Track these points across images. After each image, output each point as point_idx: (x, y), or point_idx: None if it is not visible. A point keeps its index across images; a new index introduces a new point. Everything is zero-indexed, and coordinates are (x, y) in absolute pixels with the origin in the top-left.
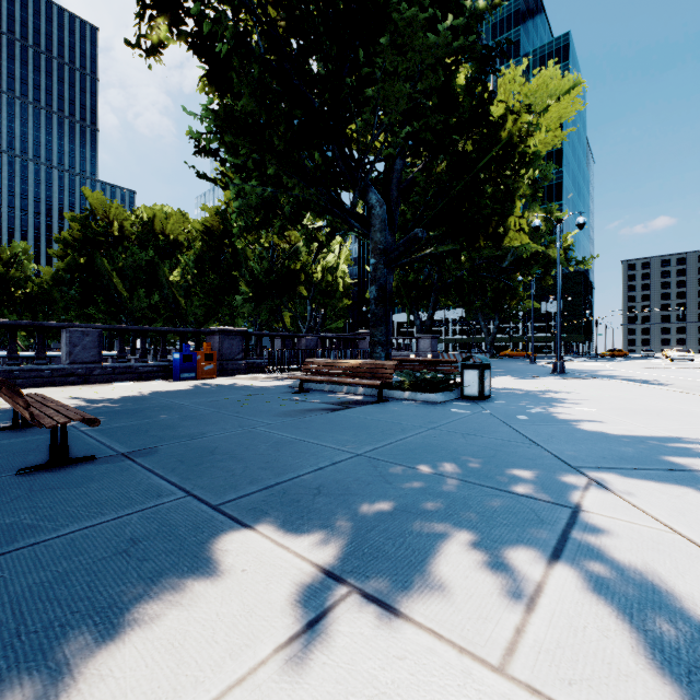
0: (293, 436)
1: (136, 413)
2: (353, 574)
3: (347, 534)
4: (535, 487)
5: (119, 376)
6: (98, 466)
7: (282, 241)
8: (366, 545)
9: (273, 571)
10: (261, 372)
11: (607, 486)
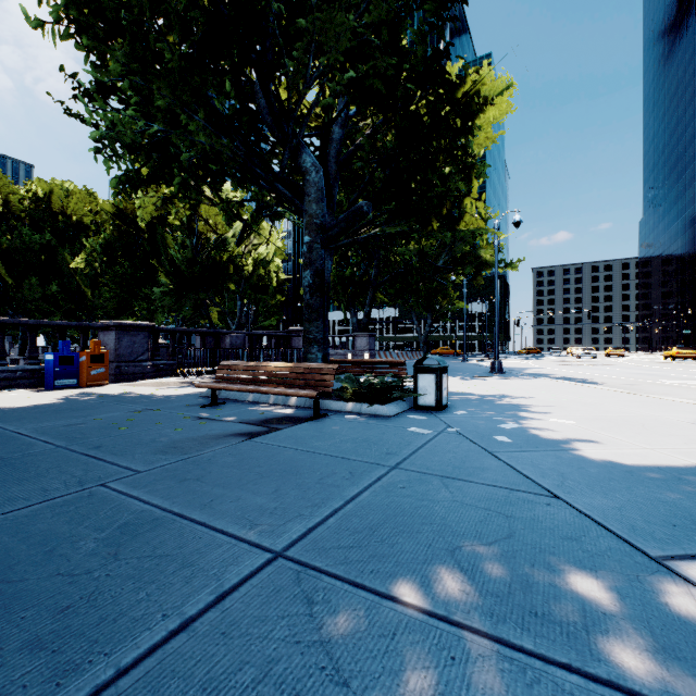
0: (165, 505)
1: None
2: None
3: None
4: (652, 650)
5: None
6: None
7: (208, 229)
8: None
9: None
10: (174, 375)
11: None
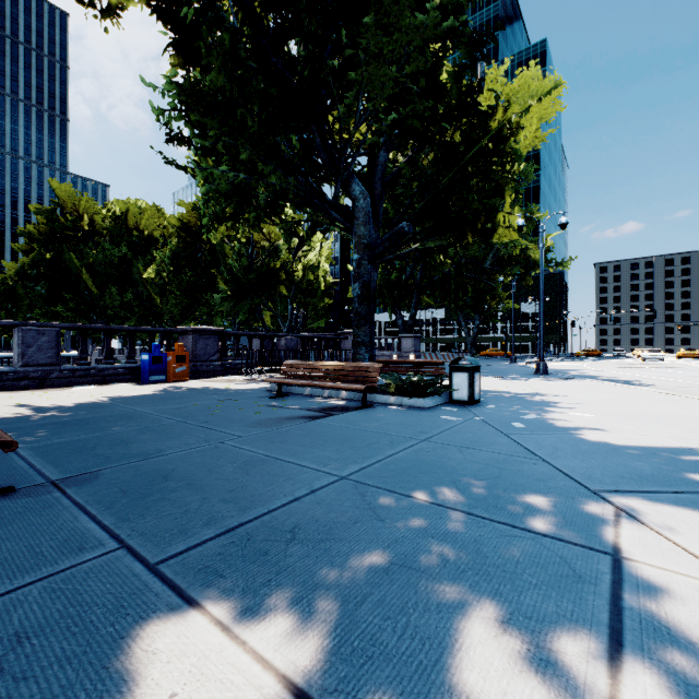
0: (266, 453)
1: (87, 425)
2: (339, 697)
3: (329, 611)
4: (557, 521)
5: (80, 379)
6: (15, 501)
7: (262, 238)
8: (357, 632)
9: (219, 695)
10: (238, 374)
11: (641, 518)
